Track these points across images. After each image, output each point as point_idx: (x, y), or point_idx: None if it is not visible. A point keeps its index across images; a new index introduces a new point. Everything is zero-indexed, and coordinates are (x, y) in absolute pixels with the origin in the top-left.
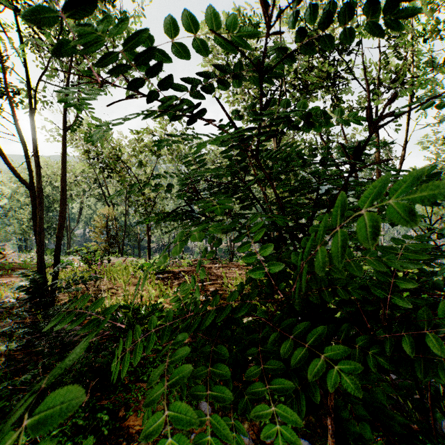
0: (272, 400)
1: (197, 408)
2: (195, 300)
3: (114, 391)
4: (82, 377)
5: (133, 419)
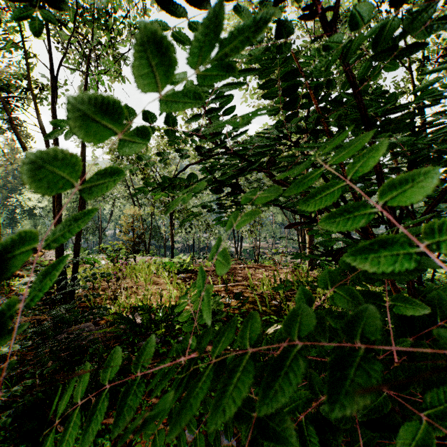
0: None
1: None
2: (217, 302)
3: None
4: None
5: None
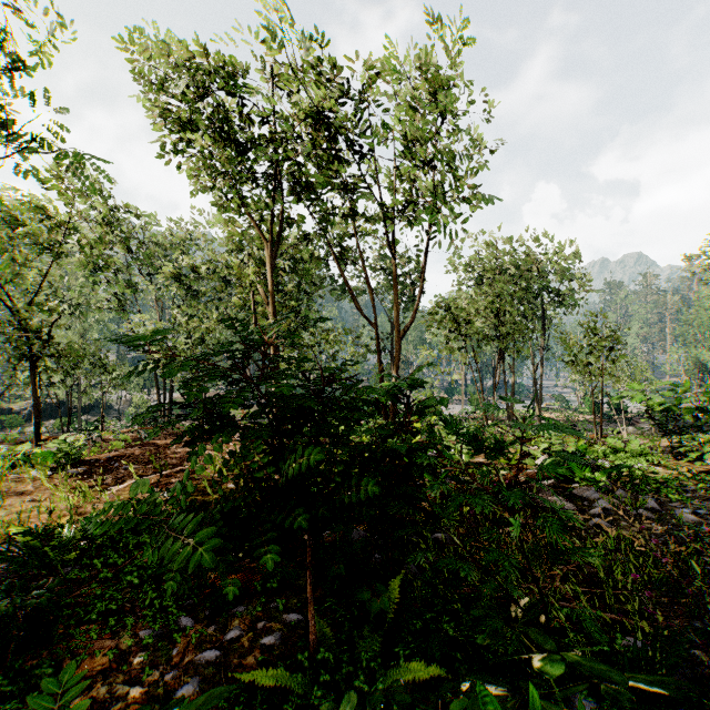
0: (264, 592)
1: (177, 626)
2: (155, 500)
3: (43, 646)
4: (4, 633)
5: (89, 663)
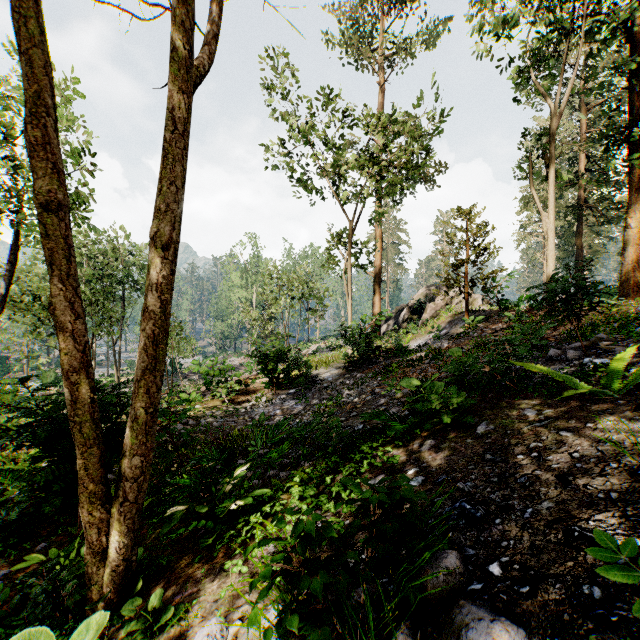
0: (1, 553)
1: None
2: None
3: None
4: None
5: None
